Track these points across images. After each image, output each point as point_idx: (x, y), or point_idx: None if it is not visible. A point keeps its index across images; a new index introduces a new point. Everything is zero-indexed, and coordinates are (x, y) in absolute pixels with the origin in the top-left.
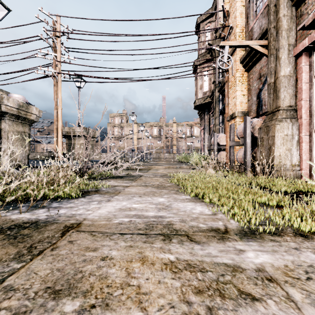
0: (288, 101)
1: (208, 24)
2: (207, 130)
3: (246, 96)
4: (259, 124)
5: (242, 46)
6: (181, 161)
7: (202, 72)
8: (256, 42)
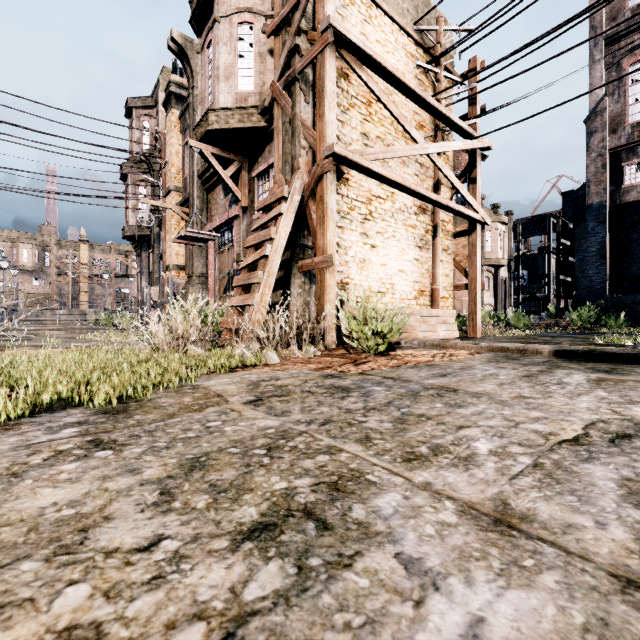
0: (201, 269)
1: (147, 118)
2: (147, 275)
3: (183, 248)
4: (183, 285)
5: (165, 207)
6: (100, 324)
7: (130, 199)
8: (178, 207)
